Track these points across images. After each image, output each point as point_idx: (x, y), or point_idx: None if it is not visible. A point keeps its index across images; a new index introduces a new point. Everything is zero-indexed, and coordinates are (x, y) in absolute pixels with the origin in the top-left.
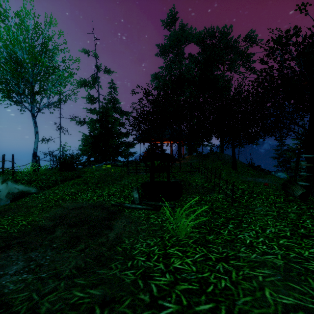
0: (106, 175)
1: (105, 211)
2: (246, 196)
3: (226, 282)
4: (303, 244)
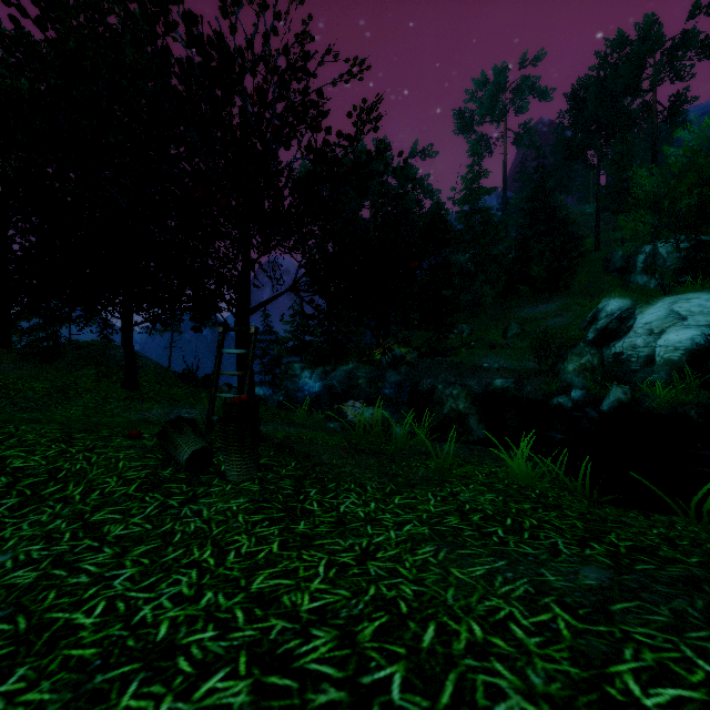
0: None
1: None
2: (9, 500)
3: None
4: None
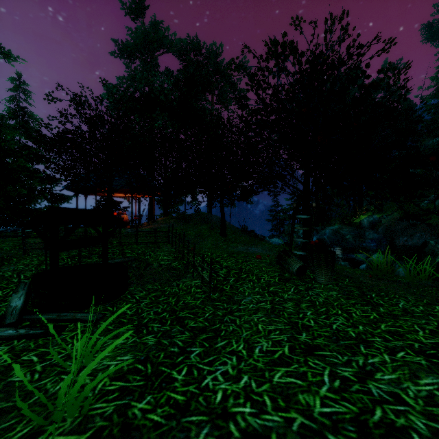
0: None
1: None
2: (231, 278)
3: None
4: (309, 375)
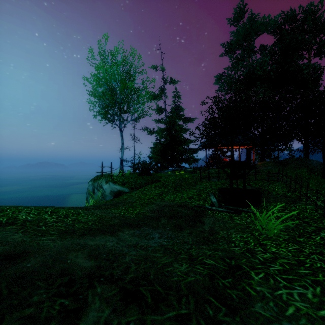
0: (180, 180)
1: (191, 210)
2: None
3: (321, 265)
4: None
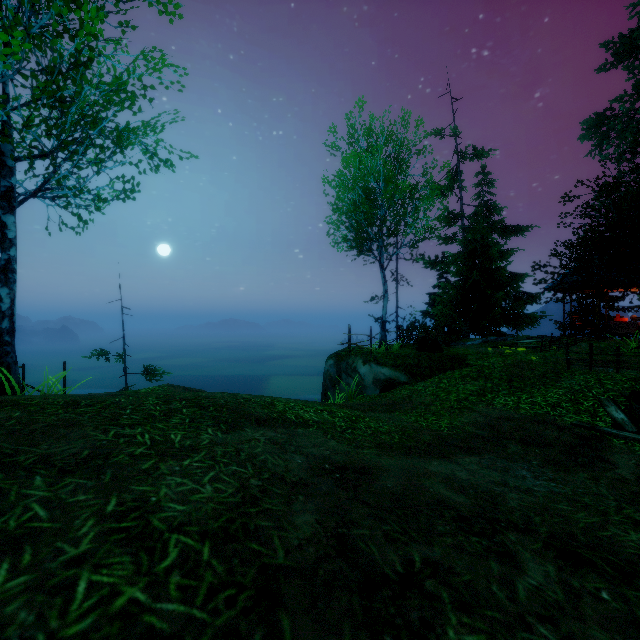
0: (517, 366)
1: (567, 432)
2: None
3: None
4: None
